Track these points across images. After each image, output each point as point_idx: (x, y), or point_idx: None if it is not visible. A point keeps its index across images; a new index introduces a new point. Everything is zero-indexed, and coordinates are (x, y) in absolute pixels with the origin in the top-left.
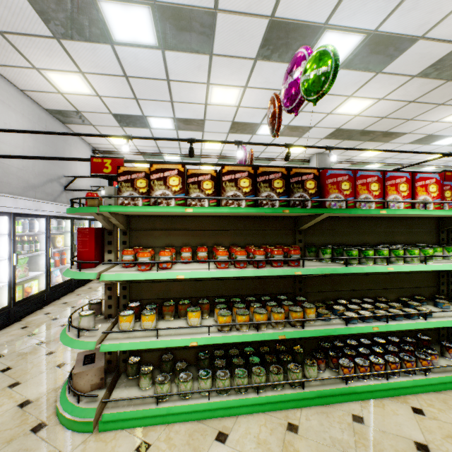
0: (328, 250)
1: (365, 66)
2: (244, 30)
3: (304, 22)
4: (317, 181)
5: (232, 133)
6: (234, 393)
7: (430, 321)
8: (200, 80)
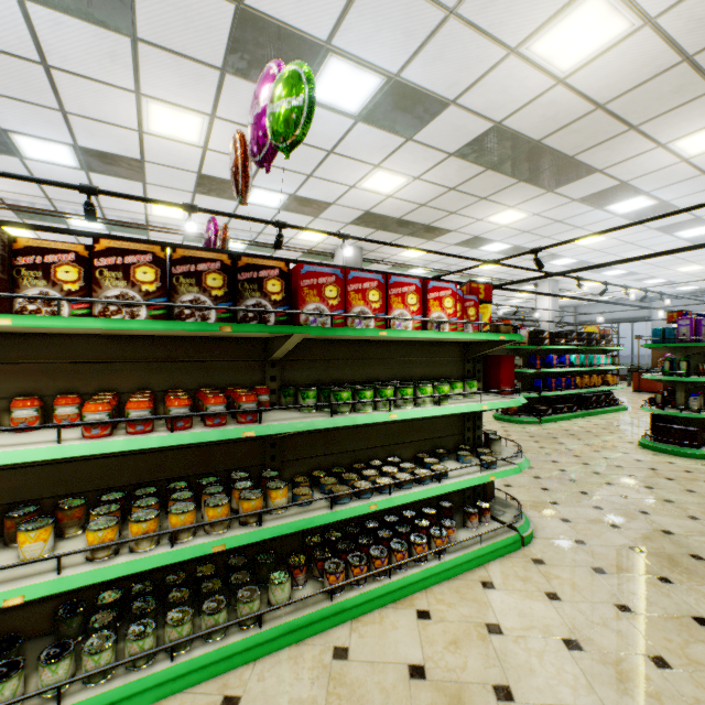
0: (310, 392)
1: (391, 126)
2: (193, 9)
3: (295, 30)
4: (286, 282)
5: (202, 193)
6: (124, 671)
7: (444, 484)
8: (119, 83)
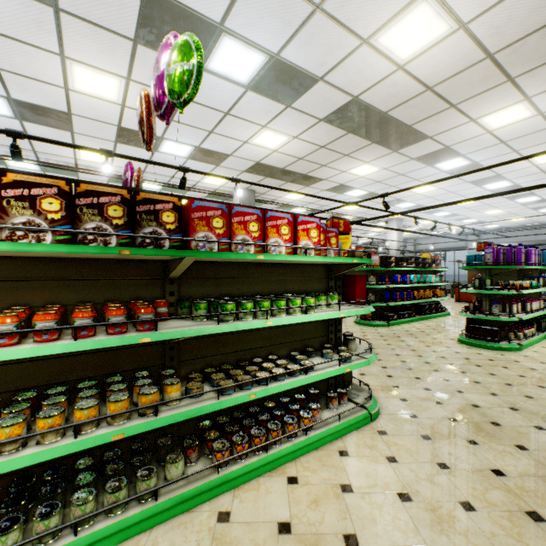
0: (202, 304)
1: (274, 95)
2: None
3: (194, 12)
4: (179, 214)
5: (123, 143)
6: None
7: (310, 376)
8: (45, 46)
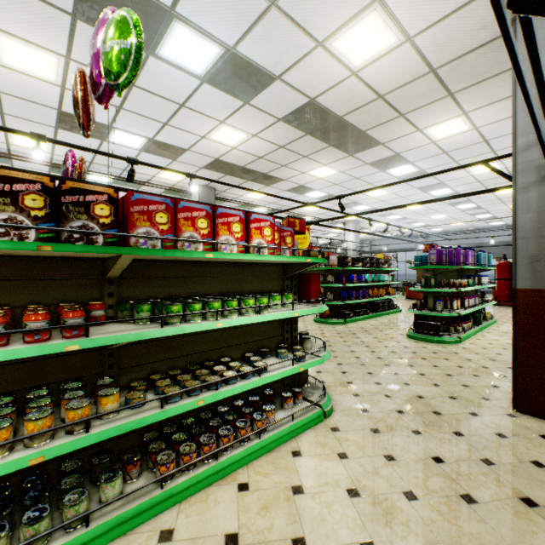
0: (145, 306)
1: (231, 90)
2: None
3: None
4: (115, 207)
5: (65, 129)
6: None
7: (263, 377)
8: None
